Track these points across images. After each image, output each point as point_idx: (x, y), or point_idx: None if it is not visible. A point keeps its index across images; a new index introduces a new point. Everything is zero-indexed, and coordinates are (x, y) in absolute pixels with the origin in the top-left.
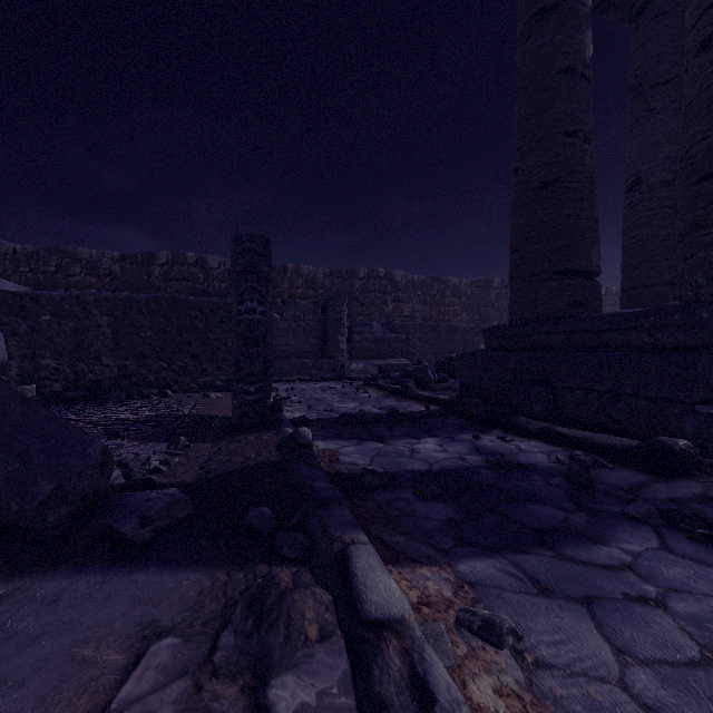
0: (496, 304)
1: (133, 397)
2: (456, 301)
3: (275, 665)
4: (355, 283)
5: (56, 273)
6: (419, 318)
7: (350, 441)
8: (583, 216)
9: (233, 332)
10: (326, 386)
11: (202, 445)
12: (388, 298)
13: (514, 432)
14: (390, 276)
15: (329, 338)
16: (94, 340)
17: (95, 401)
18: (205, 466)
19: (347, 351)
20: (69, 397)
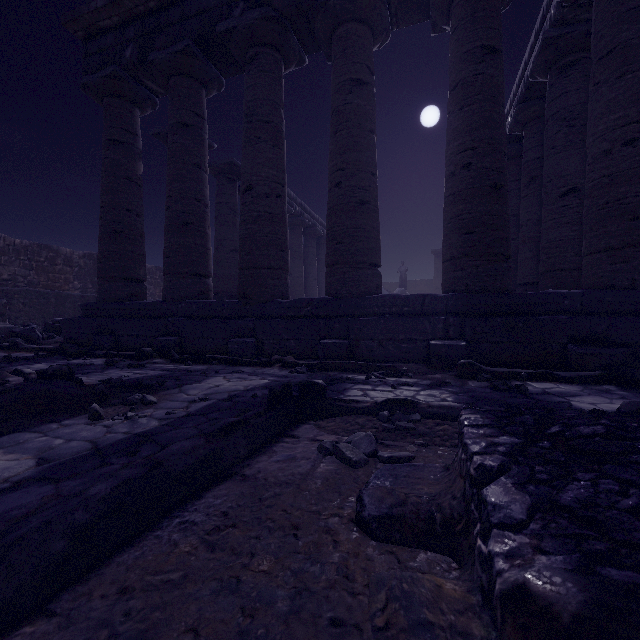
0: None
1: None
2: (68, 270)
3: (6, 378)
4: None
5: None
6: (23, 282)
7: None
8: (136, 253)
9: None
10: None
11: None
12: None
13: (93, 357)
14: None
15: None
16: None
17: None
18: None
19: None
20: None
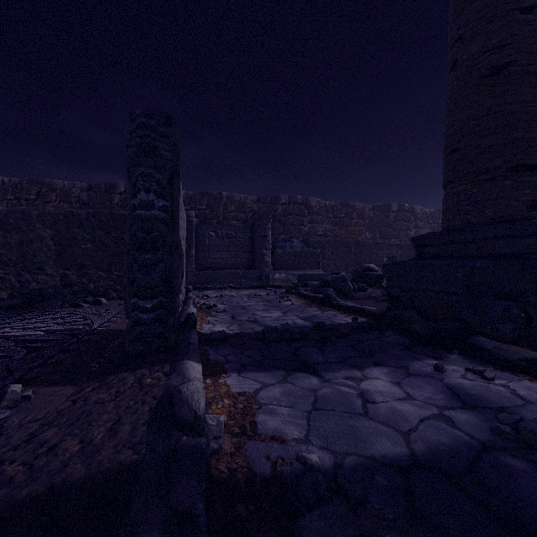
0: (394, 225)
1: (63, 305)
2: (360, 222)
3: None
4: (278, 208)
5: (36, 200)
6: (330, 236)
7: (274, 374)
8: None
9: (126, 233)
10: (253, 293)
11: (58, 390)
12: (305, 219)
13: (481, 360)
14: (306, 202)
15: (256, 252)
16: (37, 251)
17: (22, 310)
18: (2, 463)
19: (271, 263)
20: (5, 305)
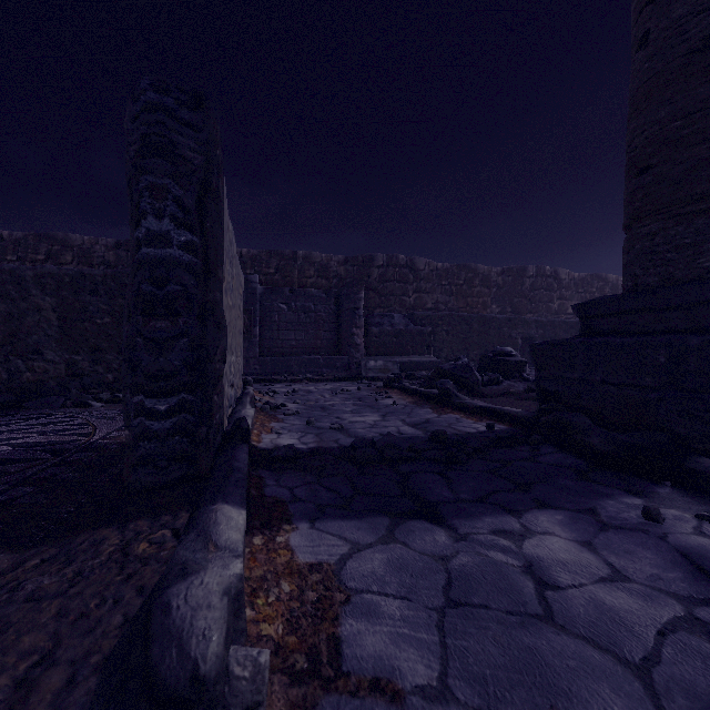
0: (530, 295)
1: (64, 404)
2: (485, 291)
3: None
4: (373, 272)
5: (45, 262)
6: (444, 310)
7: (371, 524)
8: None
9: (127, 287)
10: (338, 387)
11: None
12: (409, 288)
13: None
14: (411, 264)
15: (343, 331)
16: (33, 328)
17: (1, 412)
18: None
19: (363, 346)
20: None
